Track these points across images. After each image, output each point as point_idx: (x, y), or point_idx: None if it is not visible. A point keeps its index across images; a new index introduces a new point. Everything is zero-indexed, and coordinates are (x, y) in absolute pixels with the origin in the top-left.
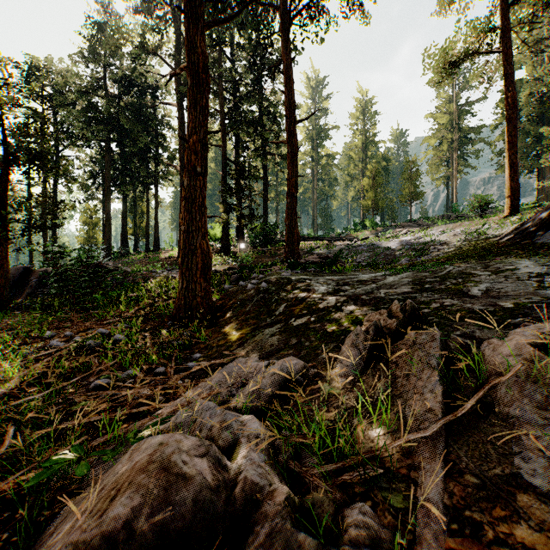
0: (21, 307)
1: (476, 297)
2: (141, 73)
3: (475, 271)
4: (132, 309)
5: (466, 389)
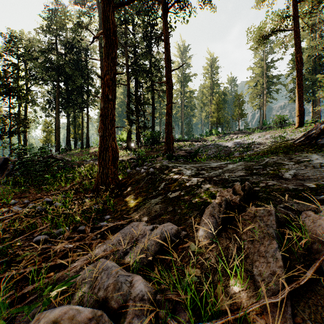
0: (1, 183)
1: (289, 180)
2: (78, 40)
3: (284, 162)
4: (69, 185)
5: (296, 252)
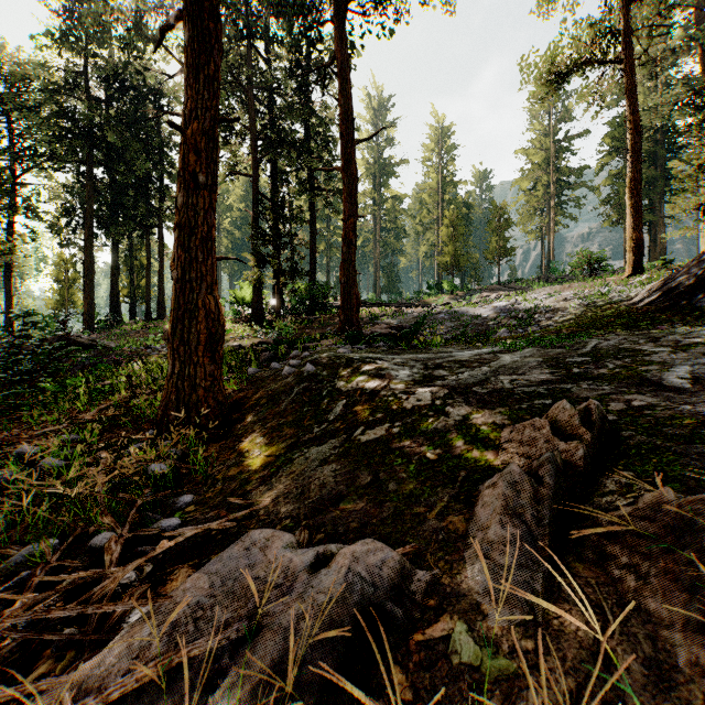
0: None
1: (687, 392)
2: (137, 69)
3: (642, 347)
4: (96, 408)
5: None
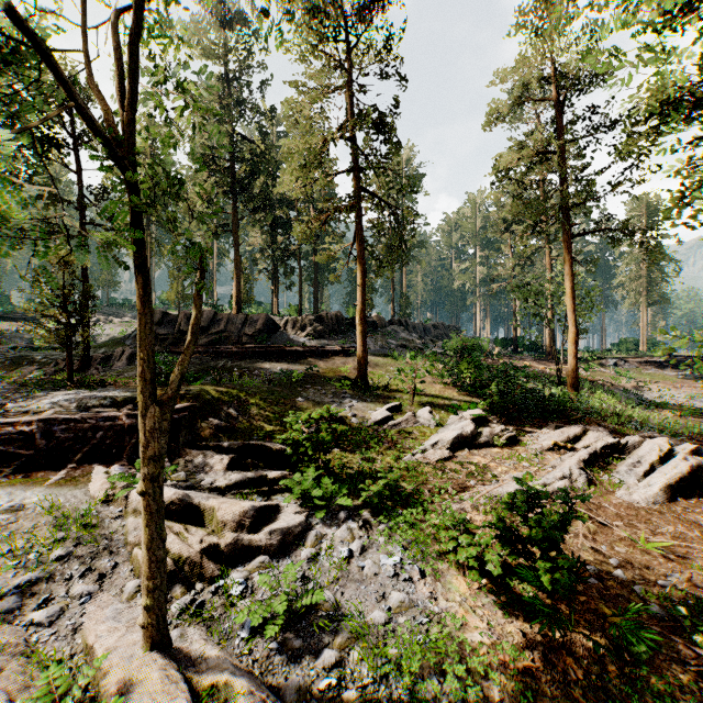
0: None
1: None
2: None
3: (91, 352)
4: None
5: None
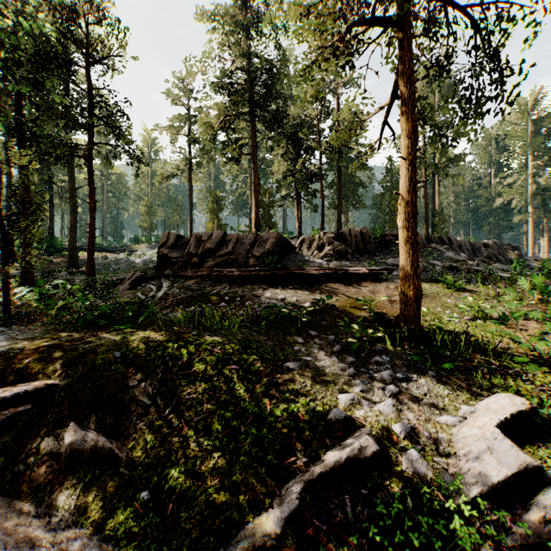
0: None
1: None
2: None
3: (122, 276)
4: None
5: None
